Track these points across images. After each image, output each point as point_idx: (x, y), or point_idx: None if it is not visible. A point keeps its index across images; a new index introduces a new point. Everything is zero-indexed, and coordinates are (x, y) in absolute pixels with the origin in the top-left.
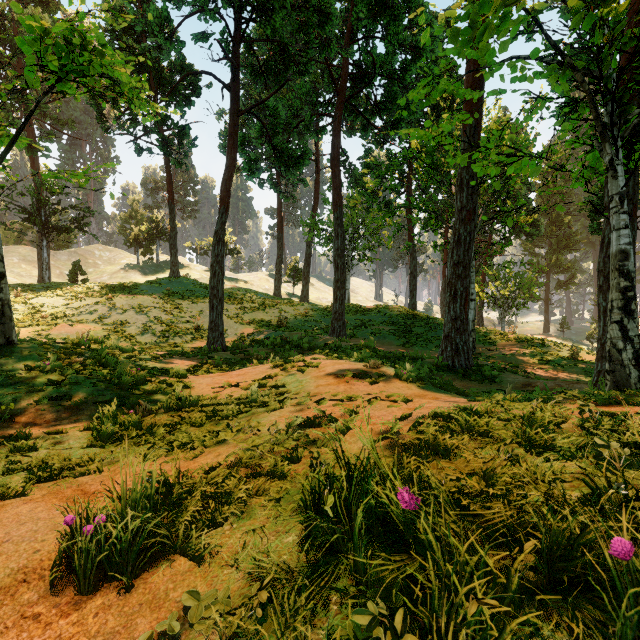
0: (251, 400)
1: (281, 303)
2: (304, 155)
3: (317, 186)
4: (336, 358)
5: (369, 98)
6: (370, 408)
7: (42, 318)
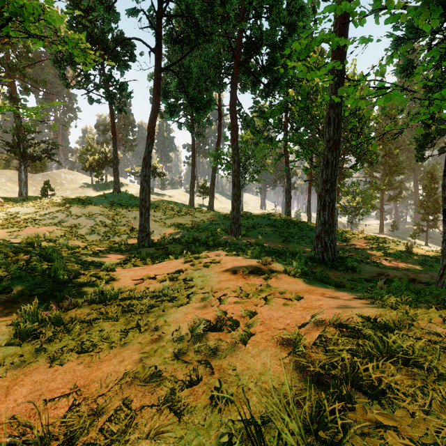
0: (163, 294)
1: (193, 211)
2: (210, 102)
3: (220, 128)
4: (234, 255)
5: (257, 62)
6: (267, 307)
7: (16, 222)
